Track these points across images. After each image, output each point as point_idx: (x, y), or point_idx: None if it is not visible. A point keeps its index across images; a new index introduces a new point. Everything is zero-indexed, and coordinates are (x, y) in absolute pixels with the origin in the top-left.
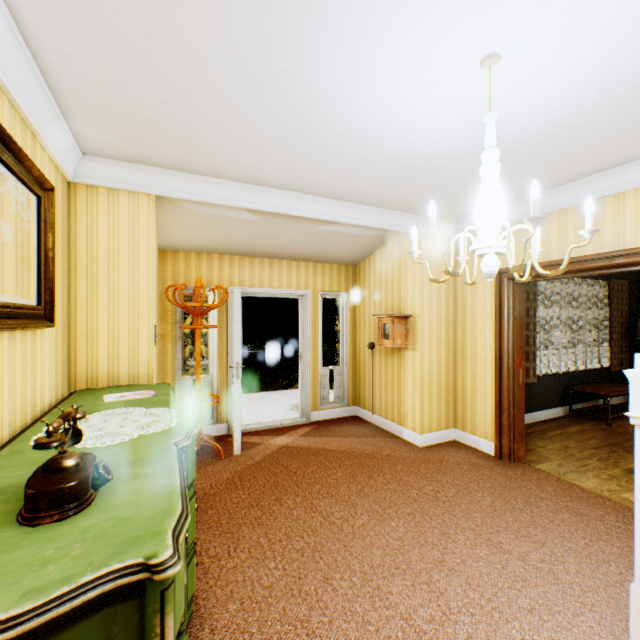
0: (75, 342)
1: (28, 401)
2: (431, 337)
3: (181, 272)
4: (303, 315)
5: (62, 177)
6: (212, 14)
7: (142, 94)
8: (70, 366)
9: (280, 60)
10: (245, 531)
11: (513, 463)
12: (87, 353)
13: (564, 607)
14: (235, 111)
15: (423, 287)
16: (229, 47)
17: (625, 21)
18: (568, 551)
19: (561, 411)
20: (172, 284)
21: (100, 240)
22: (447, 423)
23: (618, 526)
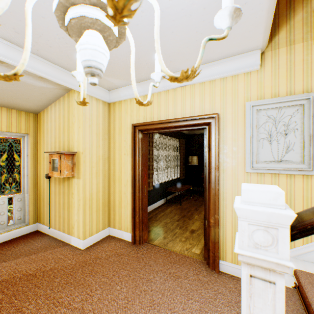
0: None
1: None
2: (92, 168)
3: None
4: None
5: None
6: None
7: None
8: None
9: None
10: None
11: (142, 245)
12: None
13: None
14: None
15: (86, 132)
16: None
17: None
18: None
19: (163, 201)
20: None
21: None
22: (104, 225)
23: (195, 279)
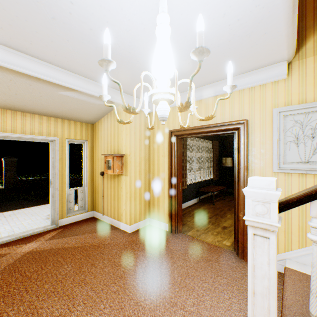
0: None
1: None
2: (136, 167)
3: None
4: (53, 154)
5: None
6: None
7: None
8: None
9: None
10: None
11: (177, 234)
12: None
13: None
14: None
15: (132, 138)
16: None
17: None
18: (205, 290)
19: (196, 200)
20: None
21: None
22: (145, 216)
23: (224, 263)
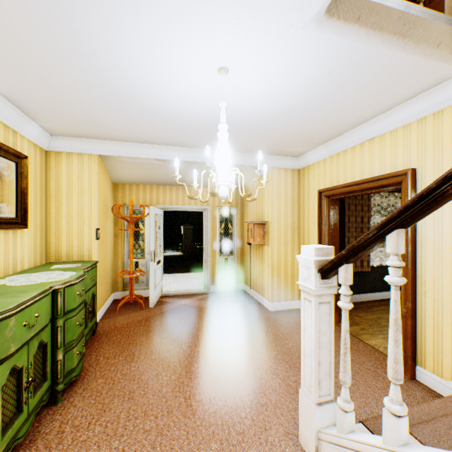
0: (50, 237)
1: (10, 265)
2: (280, 237)
3: (127, 196)
4: (205, 222)
5: (40, 149)
6: (65, 70)
7: (59, 106)
8: (47, 250)
9: (112, 84)
10: (130, 347)
11: None
12: (56, 243)
13: (286, 406)
14: (109, 109)
15: (273, 203)
16: (83, 82)
17: (283, 43)
18: None
19: None
20: (115, 204)
21: (63, 181)
22: (293, 296)
23: (369, 369)
